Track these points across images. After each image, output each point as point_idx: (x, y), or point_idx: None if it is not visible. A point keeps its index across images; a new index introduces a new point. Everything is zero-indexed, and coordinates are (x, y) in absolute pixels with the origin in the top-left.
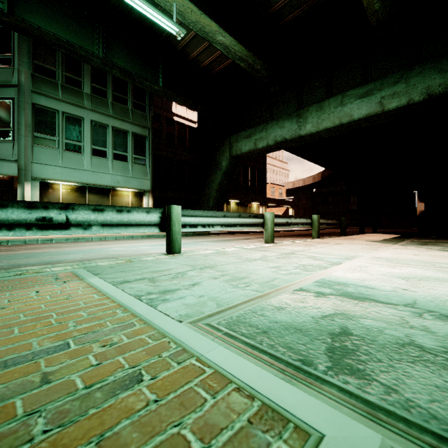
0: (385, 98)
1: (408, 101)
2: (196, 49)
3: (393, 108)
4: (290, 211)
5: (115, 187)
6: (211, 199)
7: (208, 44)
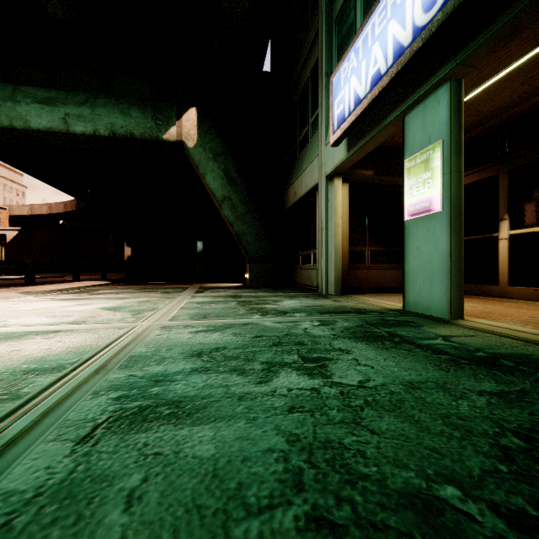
0: (70, 116)
1: (94, 130)
2: None
3: (80, 133)
4: None
5: None
6: None
7: None
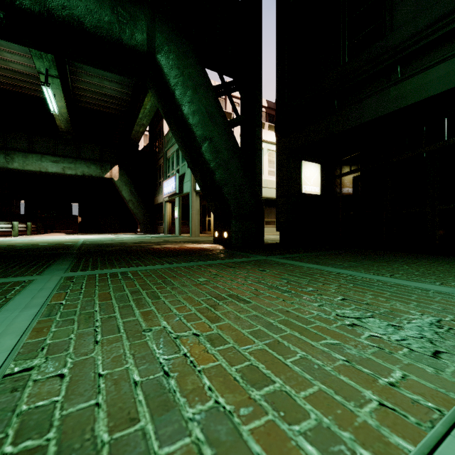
0: (66, 168)
1: (76, 173)
2: None
3: (69, 174)
4: None
5: None
6: None
7: None
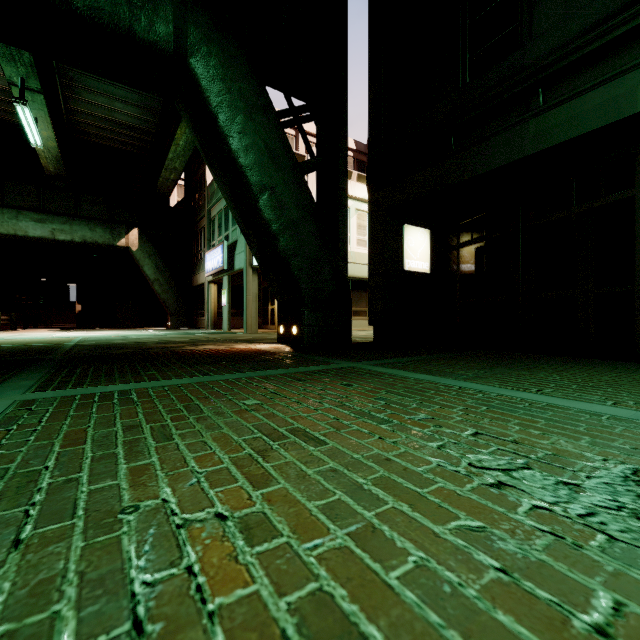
0: (56, 230)
1: (72, 239)
2: None
3: (62, 240)
4: None
5: None
6: None
7: None
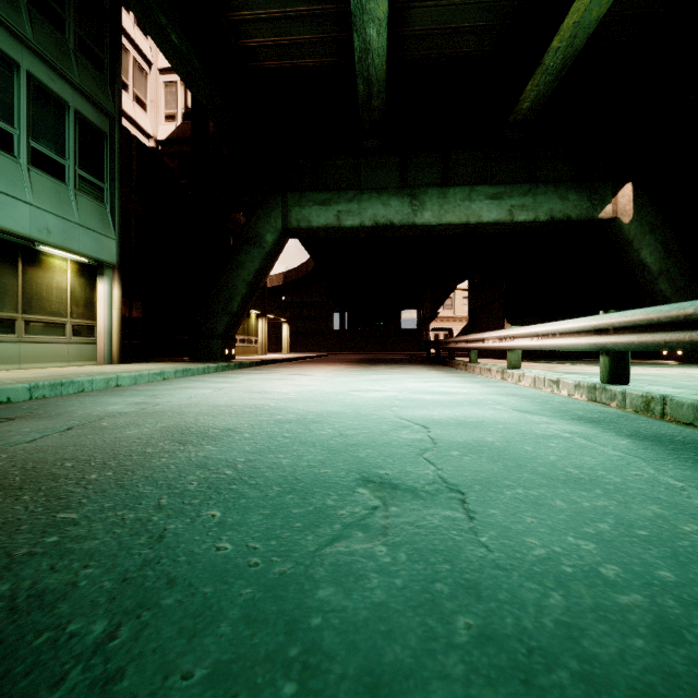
0: (515, 207)
1: (535, 218)
2: (254, 8)
3: (521, 221)
4: (285, 327)
5: (36, 241)
6: (235, 299)
7: (281, 14)
